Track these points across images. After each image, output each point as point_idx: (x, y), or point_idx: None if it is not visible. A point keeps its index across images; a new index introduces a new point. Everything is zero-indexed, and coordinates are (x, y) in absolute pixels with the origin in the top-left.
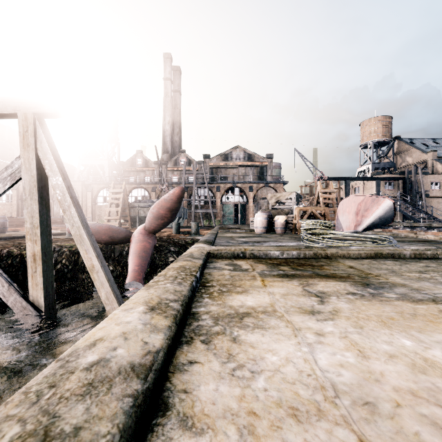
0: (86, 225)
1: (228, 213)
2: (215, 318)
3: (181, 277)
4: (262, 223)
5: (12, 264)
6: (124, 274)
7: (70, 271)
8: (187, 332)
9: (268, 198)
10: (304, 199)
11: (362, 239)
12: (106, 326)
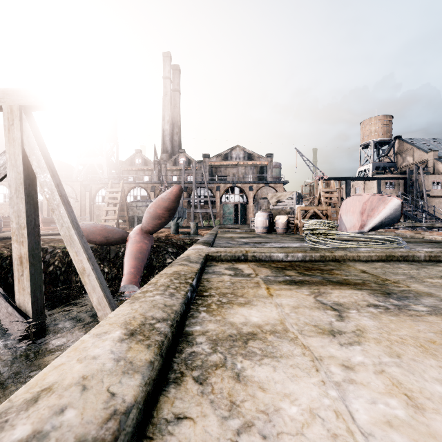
0: (77, 225)
1: (228, 212)
2: (212, 342)
3: (174, 286)
4: (263, 223)
5: (2, 266)
6: (120, 276)
7: (63, 273)
8: (177, 364)
9: (269, 198)
10: (305, 199)
11: (368, 240)
12: (65, 362)
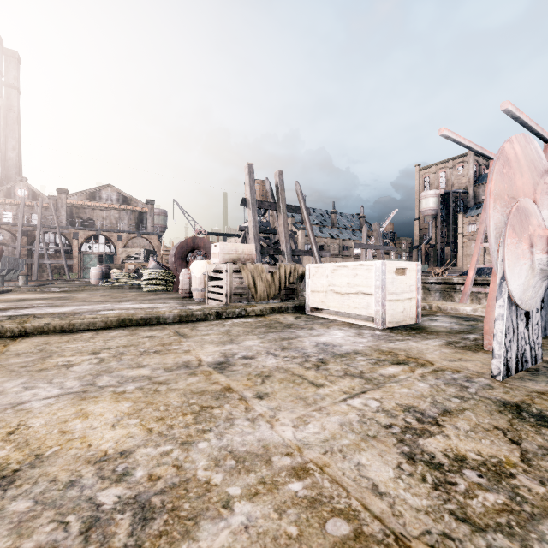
0: None
1: (91, 264)
2: None
3: None
4: (97, 275)
5: None
6: None
7: None
8: None
9: (120, 253)
10: None
11: None
12: None
